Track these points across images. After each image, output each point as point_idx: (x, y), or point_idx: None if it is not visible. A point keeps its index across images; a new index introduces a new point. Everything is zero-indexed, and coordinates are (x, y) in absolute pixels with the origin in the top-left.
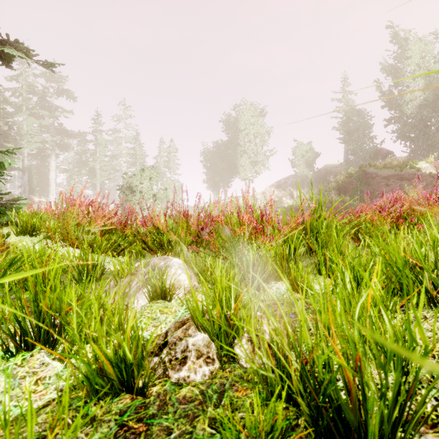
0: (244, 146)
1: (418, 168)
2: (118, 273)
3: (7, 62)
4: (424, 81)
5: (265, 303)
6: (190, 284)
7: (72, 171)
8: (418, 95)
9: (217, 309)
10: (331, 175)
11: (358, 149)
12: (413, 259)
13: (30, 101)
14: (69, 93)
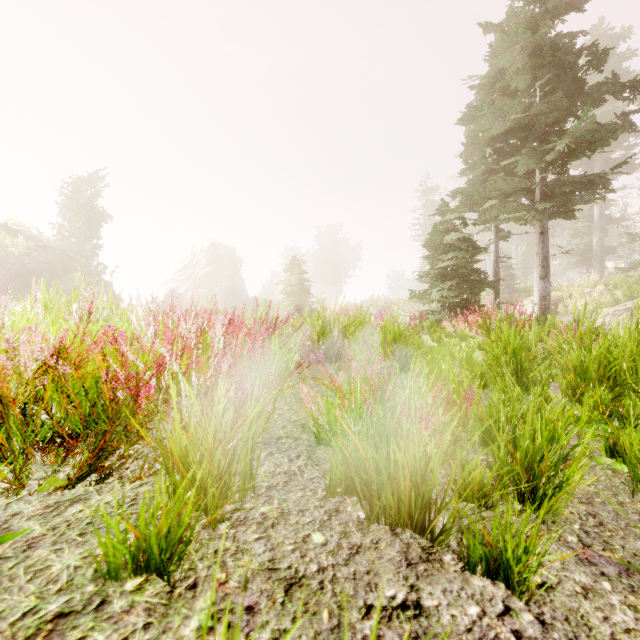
0: None
1: None
2: None
3: (601, 140)
4: None
5: None
6: None
7: None
8: None
9: None
10: None
11: None
12: None
13: None
14: None
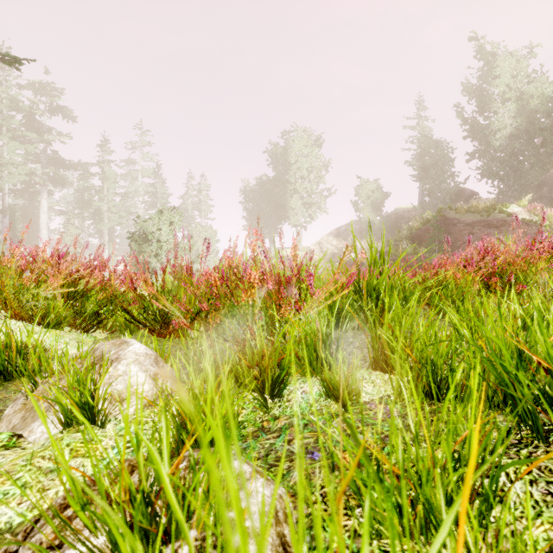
0: (295, 184)
1: (509, 213)
2: (40, 369)
3: None
4: (516, 106)
5: (277, 424)
6: (49, 432)
7: (70, 214)
8: (509, 122)
9: (123, 484)
10: (403, 221)
11: (436, 189)
12: (533, 354)
13: (13, 120)
14: (66, 111)
